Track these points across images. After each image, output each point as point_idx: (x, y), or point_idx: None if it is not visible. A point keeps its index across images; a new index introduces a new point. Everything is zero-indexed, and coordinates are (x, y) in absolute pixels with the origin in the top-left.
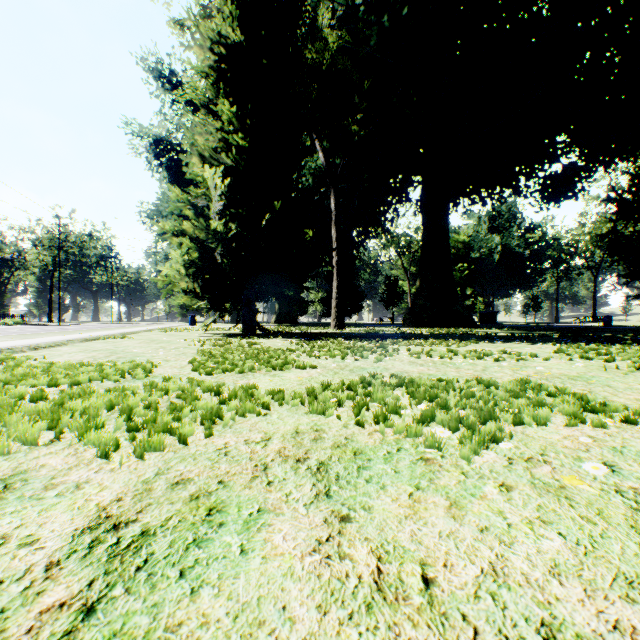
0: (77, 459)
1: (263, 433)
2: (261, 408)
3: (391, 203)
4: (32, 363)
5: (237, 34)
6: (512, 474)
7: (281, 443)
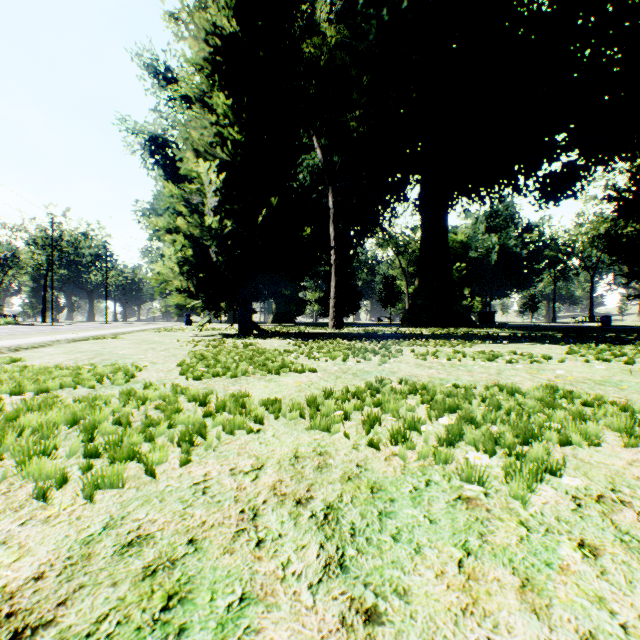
0: (5, 501)
1: (254, 458)
2: (253, 422)
3: (389, 202)
4: (6, 366)
5: (233, 25)
6: (589, 525)
7: (276, 474)
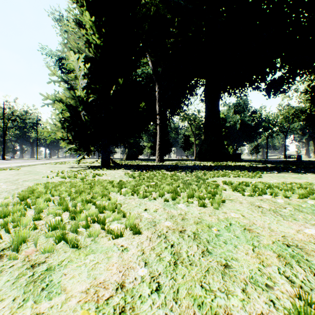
0: None
1: None
2: None
3: (187, 95)
4: None
5: None
6: None
7: None
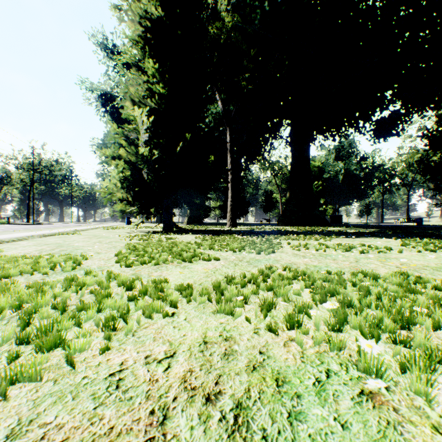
0: None
1: (168, 344)
2: (169, 306)
3: (269, 139)
4: None
5: (159, 11)
6: None
7: (187, 362)
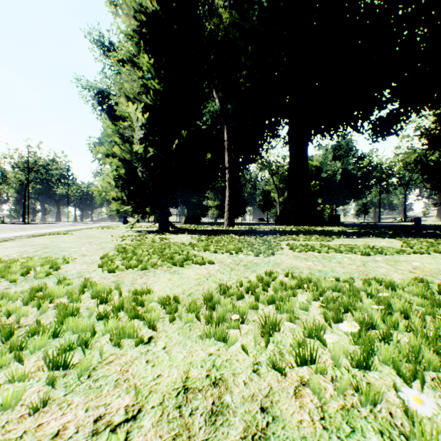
0: None
1: (133, 393)
2: (147, 327)
3: (266, 138)
4: None
5: (154, 5)
6: None
7: (154, 431)
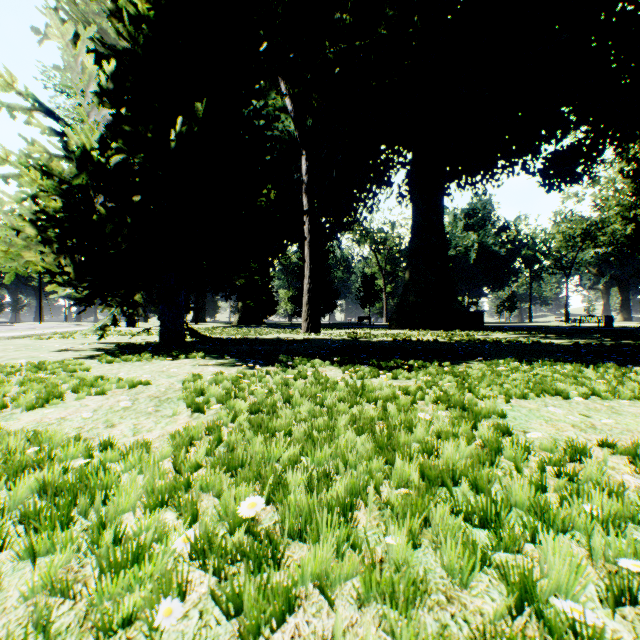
0: None
1: None
2: None
3: (372, 185)
4: None
5: None
6: None
7: None
